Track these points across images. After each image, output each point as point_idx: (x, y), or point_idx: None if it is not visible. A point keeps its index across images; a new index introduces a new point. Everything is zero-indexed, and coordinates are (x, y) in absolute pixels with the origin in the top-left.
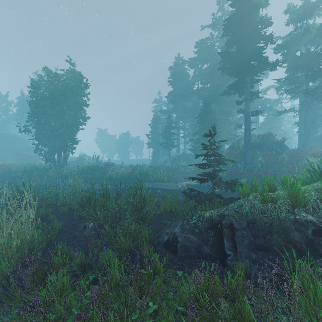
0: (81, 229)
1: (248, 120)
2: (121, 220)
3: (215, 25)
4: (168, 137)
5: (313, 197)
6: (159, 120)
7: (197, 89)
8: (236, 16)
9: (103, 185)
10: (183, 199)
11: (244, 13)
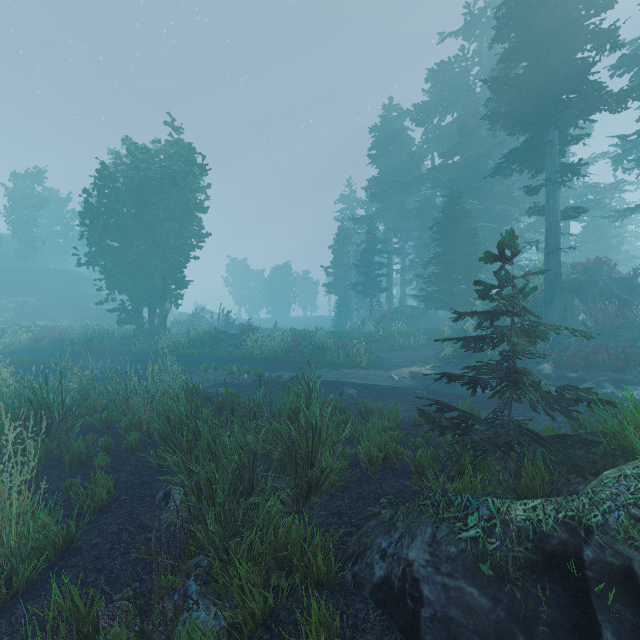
0: (158, 501)
1: (554, 229)
2: (253, 492)
3: (470, 30)
4: (368, 271)
5: None
6: (349, 237)
7: (432, 168)
8: None
9: (233, 374)
10: (412, 418)
11: None
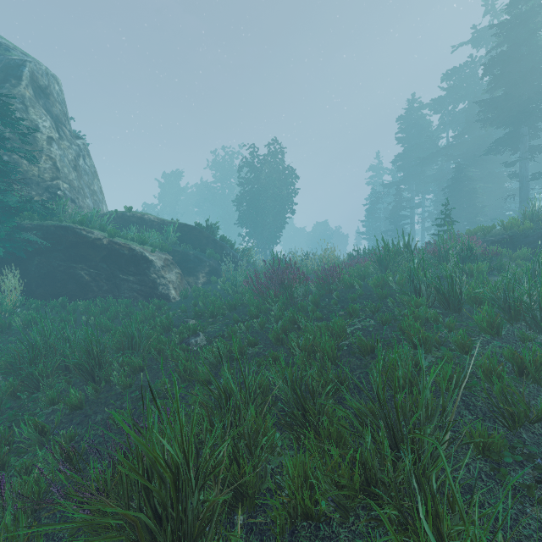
0: None
1: (524, 187)
2: None
3: (477, 41)
4: (396, 221)
5: (499, 231)
6: (379, 198)
7: (446, 146)
8: (502, 50)
9: None
10: None
11: (517, 41)
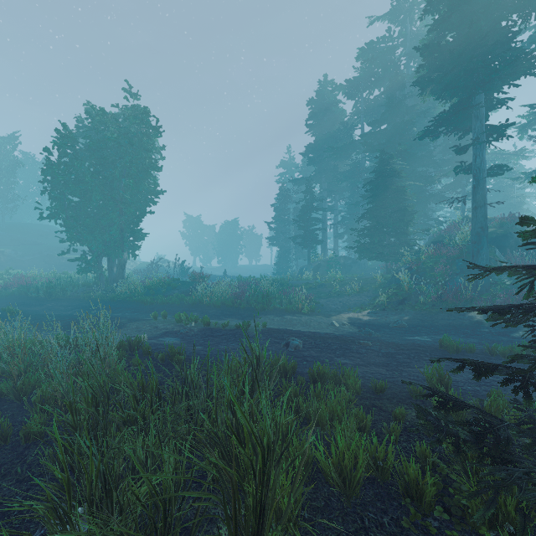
0: None
1: (481, 185)
2: None
3: (396, 14)
4: (306, 225)
5: None
6: (289, 196)
7: (363, 134)
8: None
9: (181, 321)
10: (371, 383)
11: None
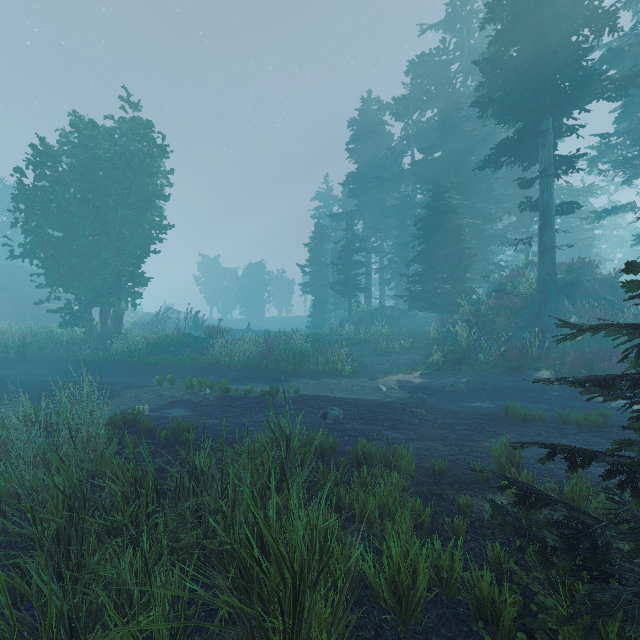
0: None
1: (549, 225)
2: None
3: (451, 23)
4: (347, 269)
5: None
6: (326, 235)
7: (414, 162)
8: None
9: (193, 388)
10: (428, 464)
11: None
